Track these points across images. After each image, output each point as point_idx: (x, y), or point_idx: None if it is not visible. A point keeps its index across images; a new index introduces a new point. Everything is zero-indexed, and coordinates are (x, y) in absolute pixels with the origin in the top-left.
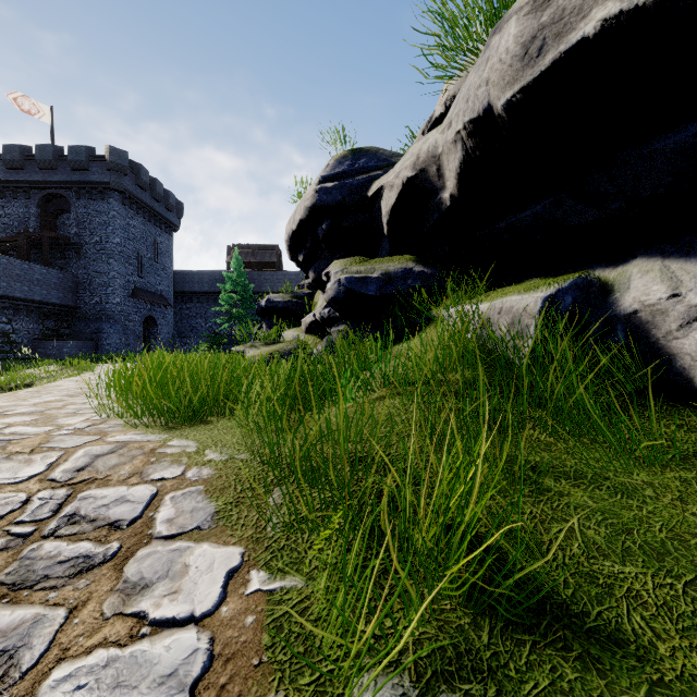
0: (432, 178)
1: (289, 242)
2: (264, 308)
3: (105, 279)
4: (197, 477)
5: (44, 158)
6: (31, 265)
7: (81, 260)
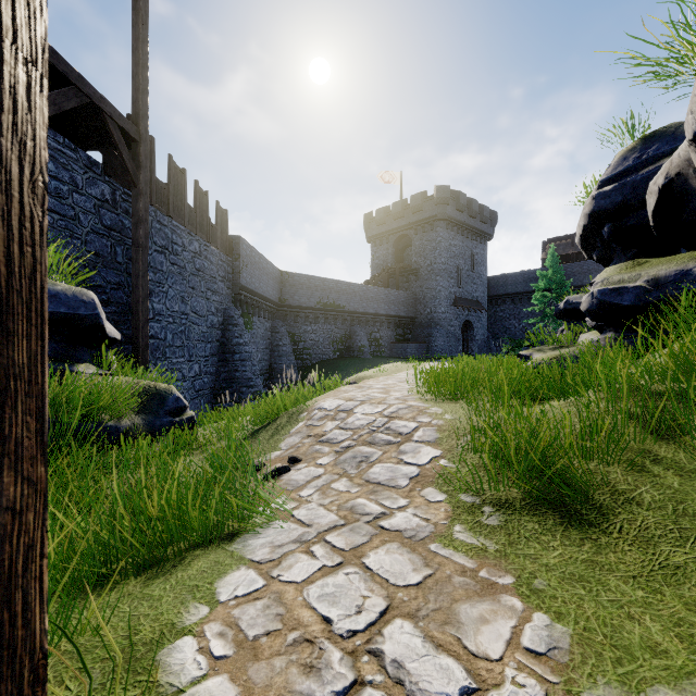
0: (689, 180)
1: (579, 244)
2: (562, 311)
3: (433, 293)
4: (436, 424)
5: (396, 211)
6: (389, 290)
7: (418, 281)
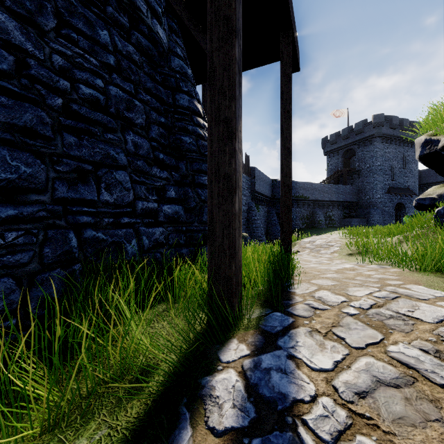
0: None
1: None
2: None
3: (371, 186)
4: (341, 243)
5: (344, 134)
6: (338, 185)
7: (360, 178)
